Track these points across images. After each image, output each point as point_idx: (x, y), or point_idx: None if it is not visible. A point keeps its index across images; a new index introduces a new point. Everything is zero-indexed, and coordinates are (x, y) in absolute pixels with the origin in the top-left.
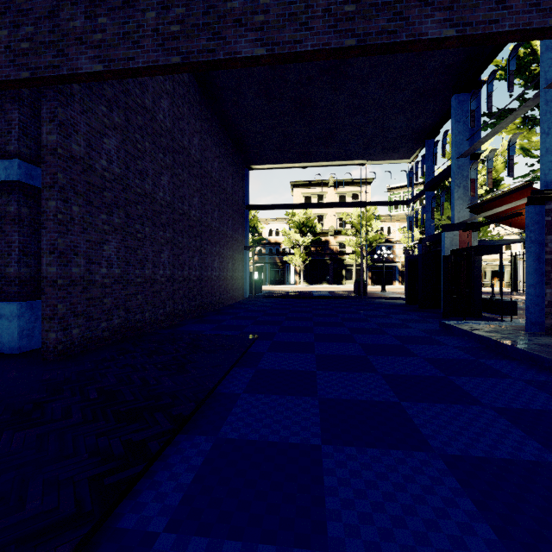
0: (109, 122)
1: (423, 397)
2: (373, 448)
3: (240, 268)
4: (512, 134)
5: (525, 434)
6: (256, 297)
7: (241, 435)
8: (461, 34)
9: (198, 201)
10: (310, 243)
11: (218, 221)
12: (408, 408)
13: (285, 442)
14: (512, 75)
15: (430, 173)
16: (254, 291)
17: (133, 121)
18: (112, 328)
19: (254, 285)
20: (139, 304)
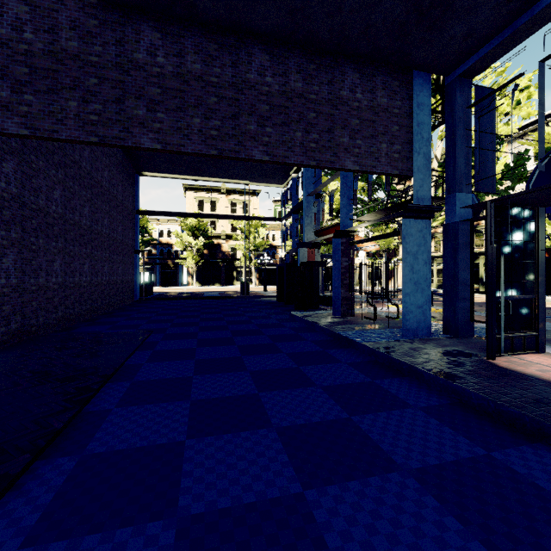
0: (7, 148)
1: (255, 353)
2: (219, 373)
3: (130, 272)
4: (331, 190)
5: (292, 360)
6: (147, 299)
7: (148, 378)
8: (272, 160)
9: (89, 210)
10: (203, 246)
11: (108, 227)
12: (244, 358)
13: (174, 377)
14: None
15: (295, 200)
16: (145, 293)
17: (28, 143)
18: (10, 332)
19: (145, 288)
20: (34, 310)
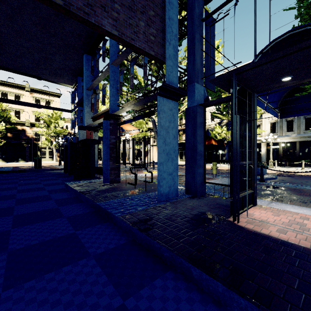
0: None
1: None
2: None
3: None
4: (104, 83)
5: (4, 272)
6: None
7: None
8: None
9: None
10: (6, 130)
11: None
12: None
13: None
14: (105, 54)
15: (81, 96)
16: None
17: None
18: None
19: None
20: None
